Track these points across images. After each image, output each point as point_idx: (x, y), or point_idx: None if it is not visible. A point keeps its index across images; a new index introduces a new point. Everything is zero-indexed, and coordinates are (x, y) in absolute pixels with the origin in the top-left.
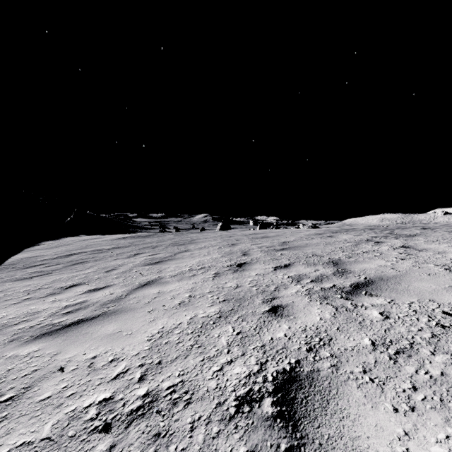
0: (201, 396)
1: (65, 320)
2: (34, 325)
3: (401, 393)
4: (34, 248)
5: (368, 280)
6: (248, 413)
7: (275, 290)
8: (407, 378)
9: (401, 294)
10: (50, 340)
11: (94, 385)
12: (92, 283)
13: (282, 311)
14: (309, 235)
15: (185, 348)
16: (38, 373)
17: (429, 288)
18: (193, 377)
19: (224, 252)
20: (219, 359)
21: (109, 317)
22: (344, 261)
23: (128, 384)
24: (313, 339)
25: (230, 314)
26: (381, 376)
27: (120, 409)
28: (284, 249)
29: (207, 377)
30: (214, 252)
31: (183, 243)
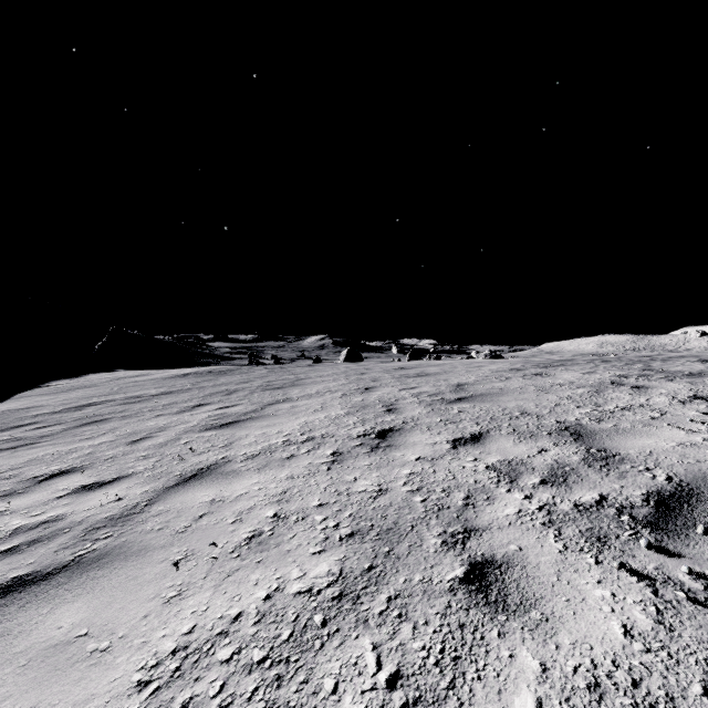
0: None
1: None
2: None
3: None
4: (33, 393)
5: (680, 486)
6: None
7: (465, 505)
8: None
9: None
10: None
11: None
12: (96, 469)
13: (501, 586)
14: (500, 372)
15: None
16: None
17: None
18: None
19: (351, 404)
20: None
21: (82, 575)
22: (592, 429)
23: None
24: None
25: (367, 587)
26: None
27: None
28: (462, 400)
29: None
30: (333, 404)
31: (282, 385)
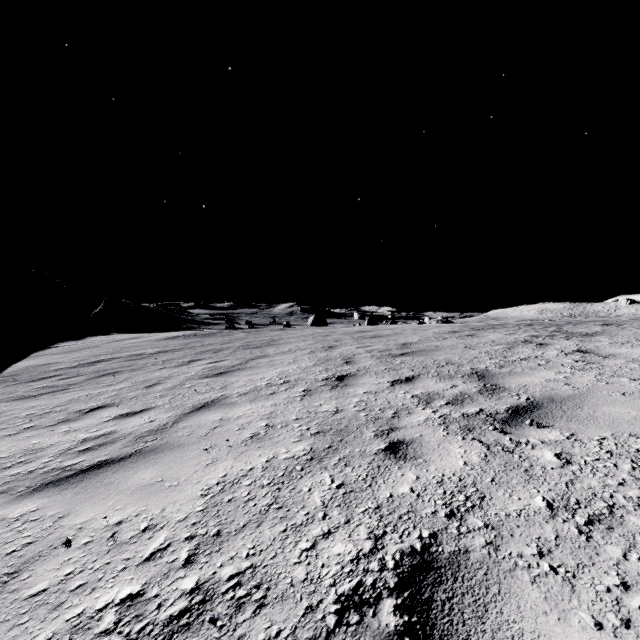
0: (282, 594)
1: (81, 461)
2: (34, 470)
3: (604, 594)
4: (46, 353)
5: (532, 402)
6: (357, 626)
7: (393, 417)
8: (612, 568)
9: (585, 424)
10: (55, 494)
11: (115, 572)
12: (125, 404)
13: (405, 451)
14: (440, 334)
15: (258, 510)
16: (32, 549)
17: (626, 415)
18: (269, 560)
19: (317, 358)
20: (310, 528)
21: (145, 457)
22: (493, 373)
23: (167, 570)
24: (455, 497)
25: (327, 455)
26: (567, 562)
27: (152, 615)
28: (404, 354)
29: (292, 560)
30: (303, 358)
31: (259, 345)
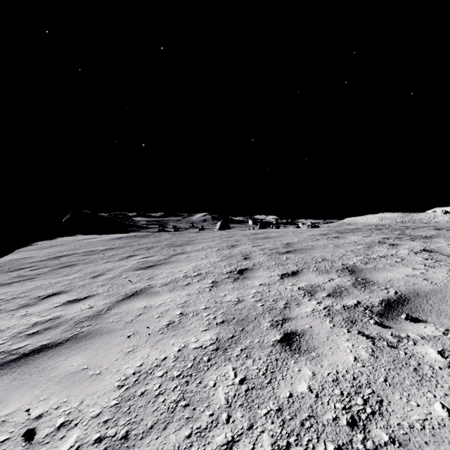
0: None
1: (26, 345)
2: None
3: None
4: (26, 249)
5: (400, 296)
6: None
7: (285, 307)
8: None
9: None
10: None
11: None
12: (74, 292)
13: (298, 343)
14: (313, 236)
15: (166, 407)
16: None
17: None
18: None
19: (223, 255)
20: (214, 434)
21: (78, 343)
22: (361, 268)
23: None
24: (353, 399)
25: (230, 345)
26: None
27: None
28: (289, 252)
29: None
30: (212, 255)
31: (180, 244)
